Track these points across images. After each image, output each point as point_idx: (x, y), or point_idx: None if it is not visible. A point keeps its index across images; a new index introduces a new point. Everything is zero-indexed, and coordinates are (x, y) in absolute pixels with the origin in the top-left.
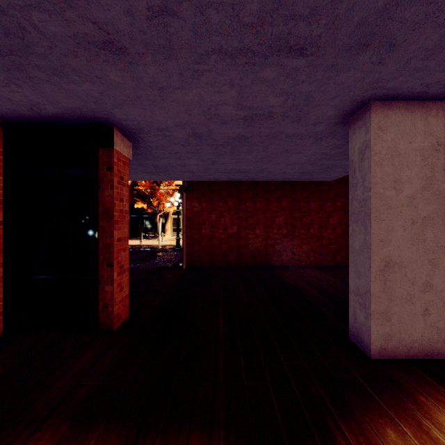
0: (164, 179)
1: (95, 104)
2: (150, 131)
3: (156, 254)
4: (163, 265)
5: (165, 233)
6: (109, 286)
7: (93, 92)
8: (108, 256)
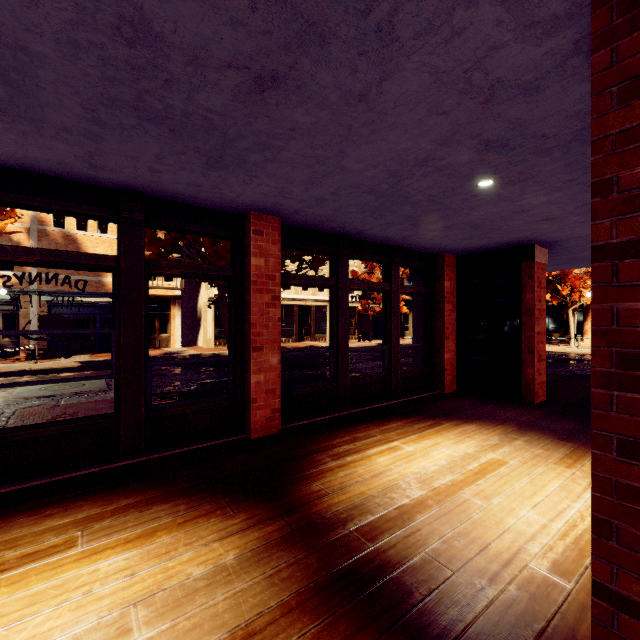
0: (582, 266)
1: (524, 238)
2: (568, 239)
3: (569, 362)
4: (581, 374)
5: (583, 336)
6: (530, 369)
7: (526, 234)
8: (529, 346)
